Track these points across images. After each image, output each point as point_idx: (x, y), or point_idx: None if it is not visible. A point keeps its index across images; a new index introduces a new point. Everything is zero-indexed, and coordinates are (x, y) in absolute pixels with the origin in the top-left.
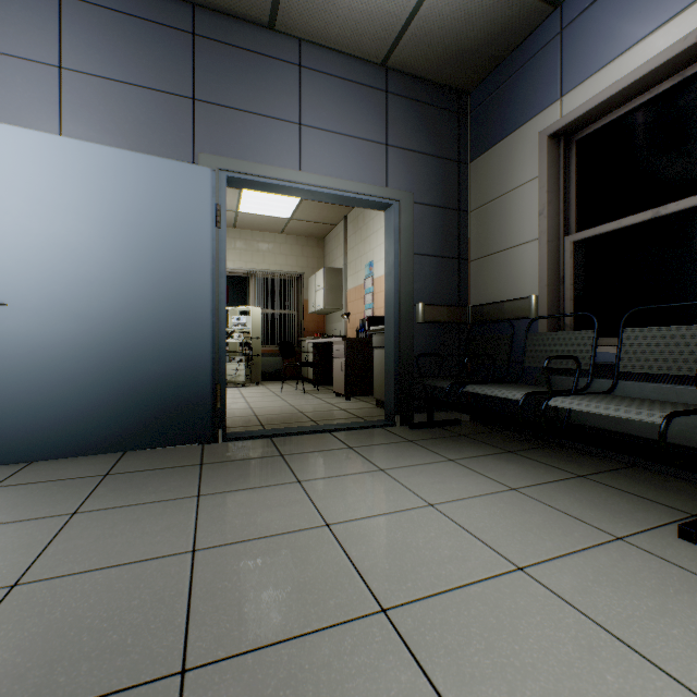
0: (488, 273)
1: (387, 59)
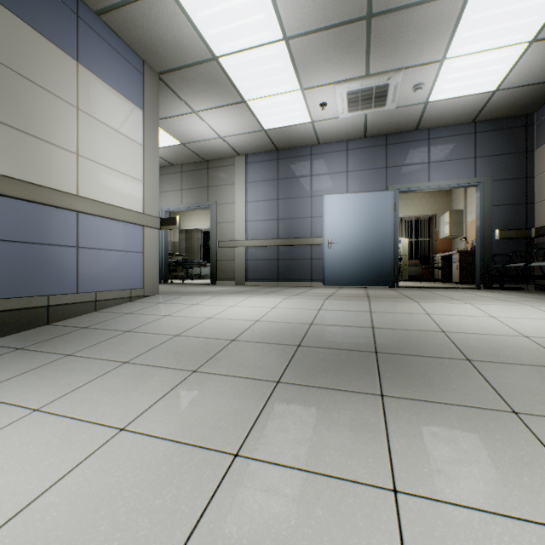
0: (543, 210)
1: (474, 120)
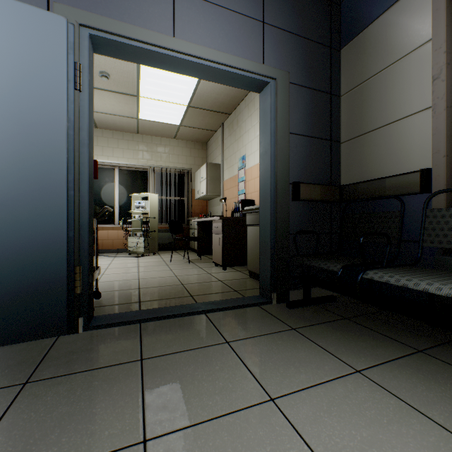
0: (362, 152)
1: None
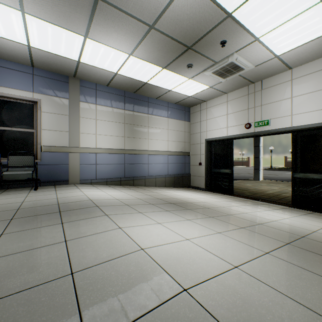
0: None
1: None
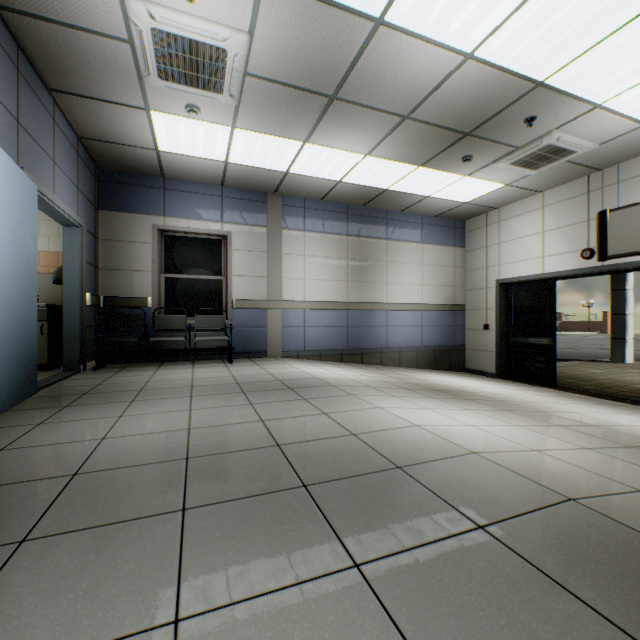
0: (116, 280)
1: (85, 138)
